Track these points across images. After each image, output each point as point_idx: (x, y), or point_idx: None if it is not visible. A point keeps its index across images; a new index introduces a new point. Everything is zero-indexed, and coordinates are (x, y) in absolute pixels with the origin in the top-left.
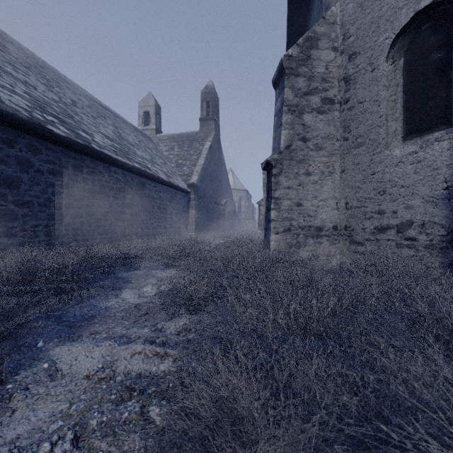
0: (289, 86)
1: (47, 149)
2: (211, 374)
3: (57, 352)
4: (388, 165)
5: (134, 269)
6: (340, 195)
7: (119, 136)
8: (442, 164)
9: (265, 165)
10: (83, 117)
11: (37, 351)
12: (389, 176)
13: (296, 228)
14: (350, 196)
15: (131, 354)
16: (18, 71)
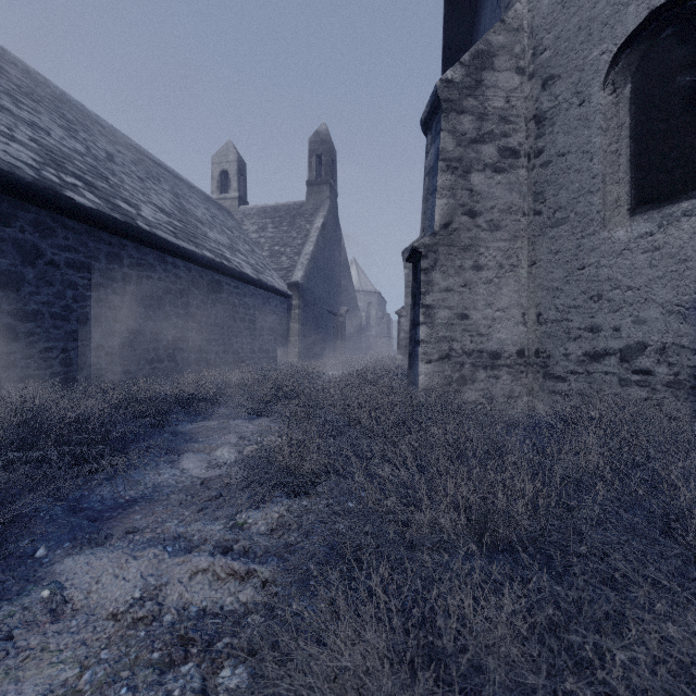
0: (447, 129)
1: (66, 229)
2: (325, 623)
3: (68, 568)
4: (606, 254)
5: (203, 418)
6: (528, 301)
7: (182, 208)
8: (694, 253)
9: (410, 254)
10: (125, 178)
11: (34, 565)
12: (608, 272)
13: (460, 355)
14: (544, 303)
15: (190, 572)
16: (22, 107)
